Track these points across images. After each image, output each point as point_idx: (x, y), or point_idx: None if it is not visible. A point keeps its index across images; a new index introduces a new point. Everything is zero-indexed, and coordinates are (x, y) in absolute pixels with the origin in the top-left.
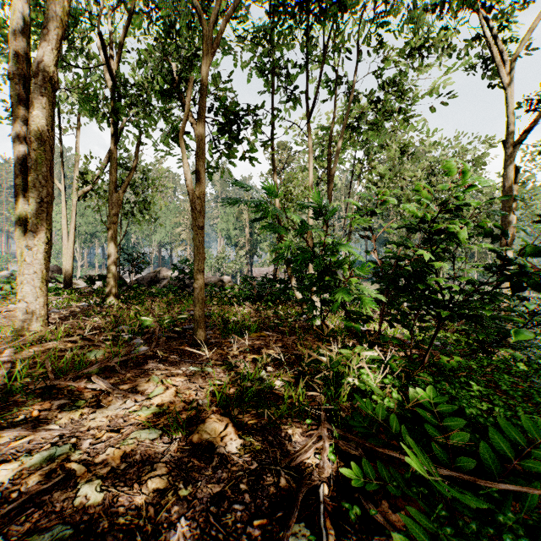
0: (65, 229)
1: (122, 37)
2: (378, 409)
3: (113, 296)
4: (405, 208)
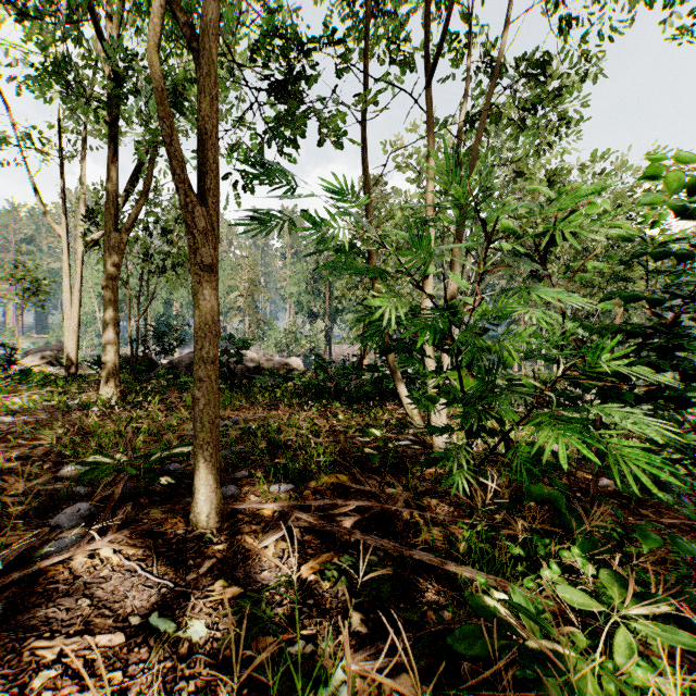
0: (67, 292)
1: None
2: None
3: (112, 391)
4: None
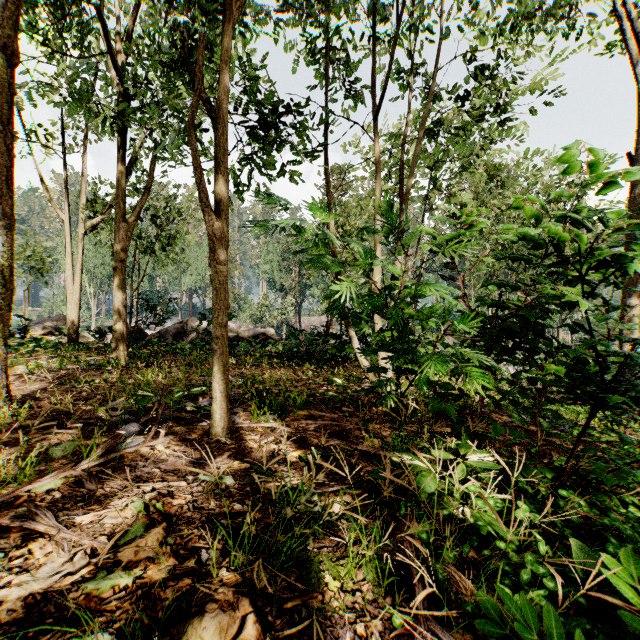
0: (70, 270)
1: (132, 21)
2: (548, 623)
3: (121, 354)
4: (544, 225)
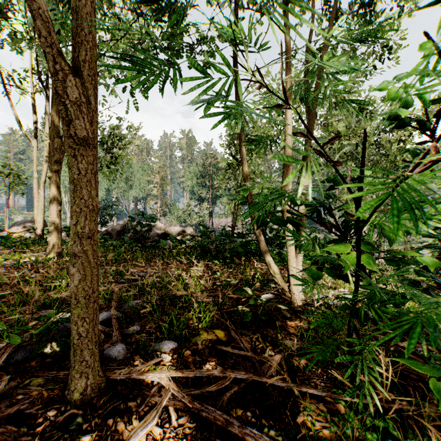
0: (37, 183)
1: None
2: None
3: (55, 252)
4: None
